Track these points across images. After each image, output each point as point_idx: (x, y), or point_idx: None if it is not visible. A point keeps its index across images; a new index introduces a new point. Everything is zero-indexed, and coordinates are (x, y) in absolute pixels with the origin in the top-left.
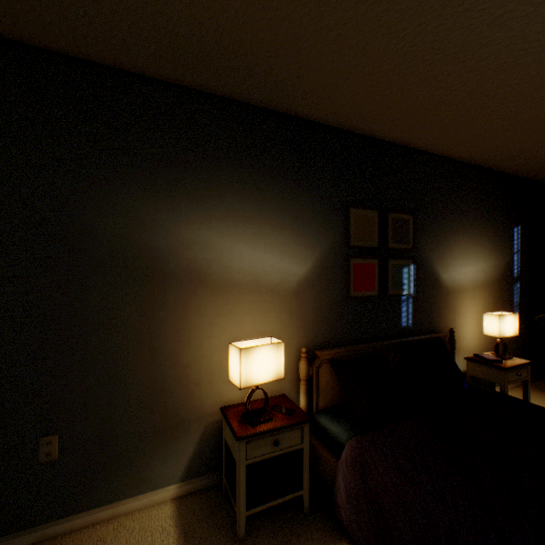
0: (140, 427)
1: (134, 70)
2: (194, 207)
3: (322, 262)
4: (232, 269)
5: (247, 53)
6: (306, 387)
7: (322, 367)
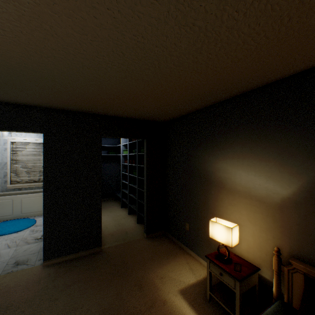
0: (204, 236)
1: (201, 108)
2: (220, 153)
3: (309, 188)
4: (235, 183)
5: (211, 90)
6: (275, 276)
7: (296, 274)
